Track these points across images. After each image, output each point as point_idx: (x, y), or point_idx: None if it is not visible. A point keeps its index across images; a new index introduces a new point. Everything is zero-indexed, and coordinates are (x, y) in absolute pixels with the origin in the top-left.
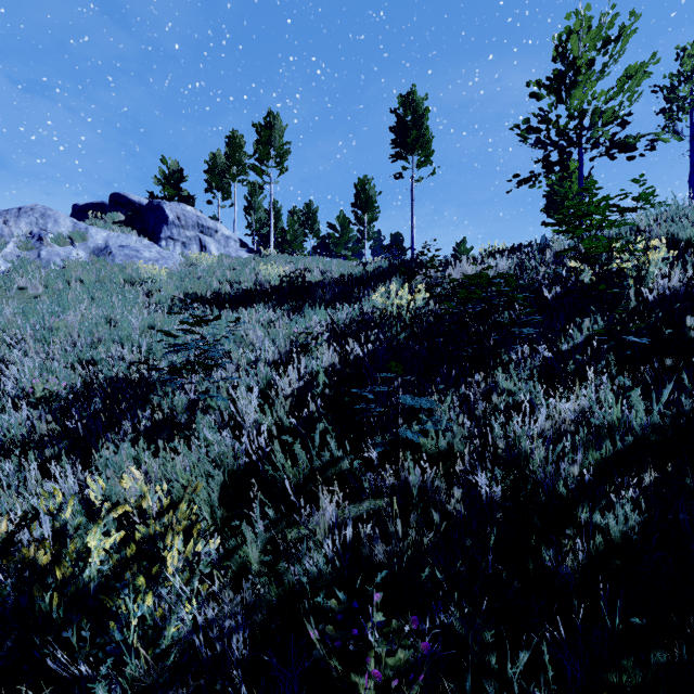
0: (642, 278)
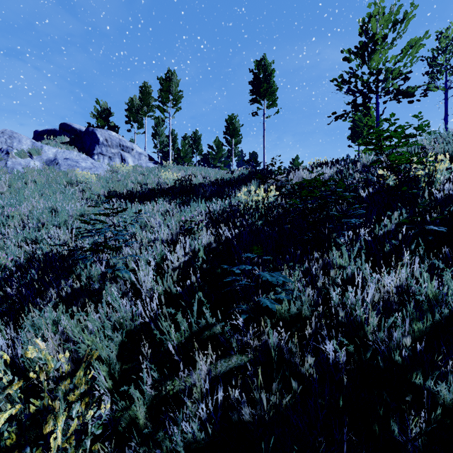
0: (432, 182)
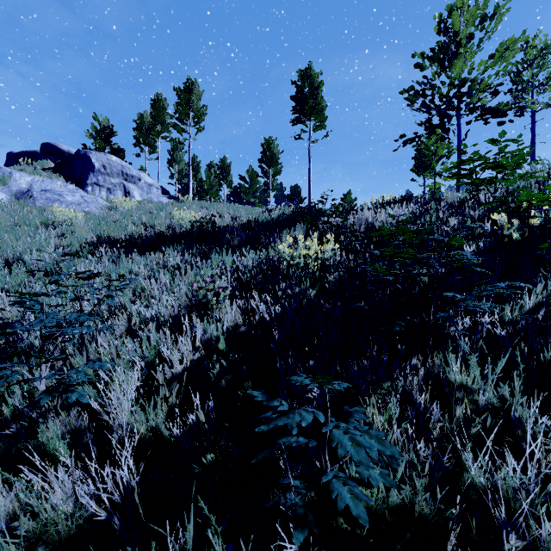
0: None
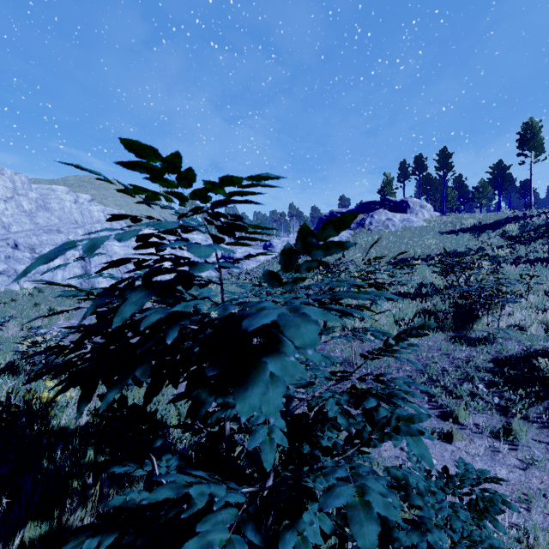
0: None
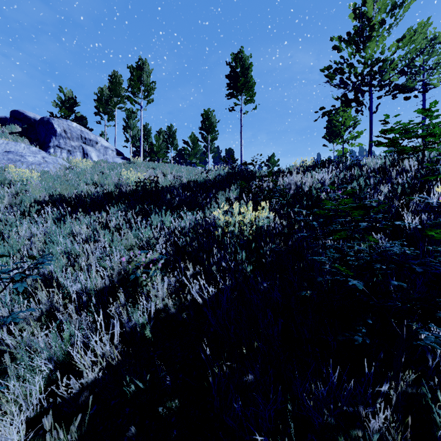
0: None
